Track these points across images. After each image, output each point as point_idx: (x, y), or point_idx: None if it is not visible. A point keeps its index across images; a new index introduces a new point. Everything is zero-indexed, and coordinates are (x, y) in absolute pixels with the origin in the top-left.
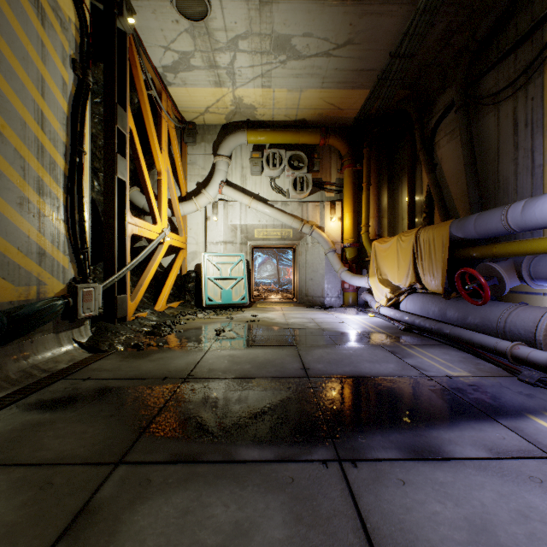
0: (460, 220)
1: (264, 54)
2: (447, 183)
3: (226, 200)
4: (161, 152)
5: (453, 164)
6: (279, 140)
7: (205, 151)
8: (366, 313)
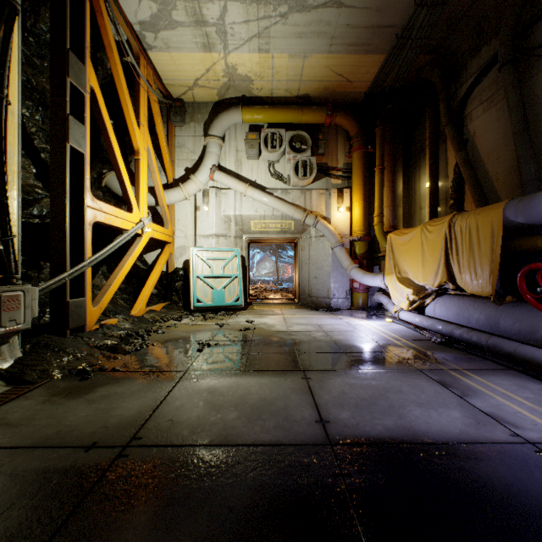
0: (521, 200)
1: (261, 3)
2: (483, 161)
3: (218, 188)
4: (138, 127)
5: (492, 137)
6: (278, 118)
7: (195, 132)
8: (381, 317)
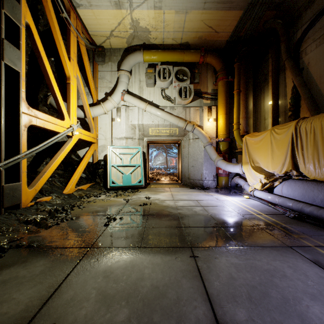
0: None
1: None
2: (316, 82)
3: (127, 106)
4: (69, 60)
5: (323, 64)
6: (167, 58)
7: (111, 69)
8: (240, 194)
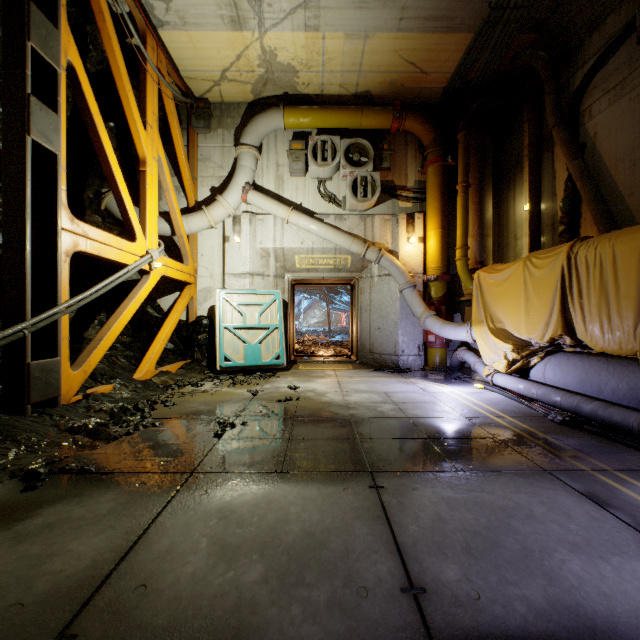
0: None
1: None
2: (609, 171)
3: (253, 213)
4: (145, 128)
5: (623, 137)
6: (331, 123)
7: (223, 142)
8: (467, 381)
